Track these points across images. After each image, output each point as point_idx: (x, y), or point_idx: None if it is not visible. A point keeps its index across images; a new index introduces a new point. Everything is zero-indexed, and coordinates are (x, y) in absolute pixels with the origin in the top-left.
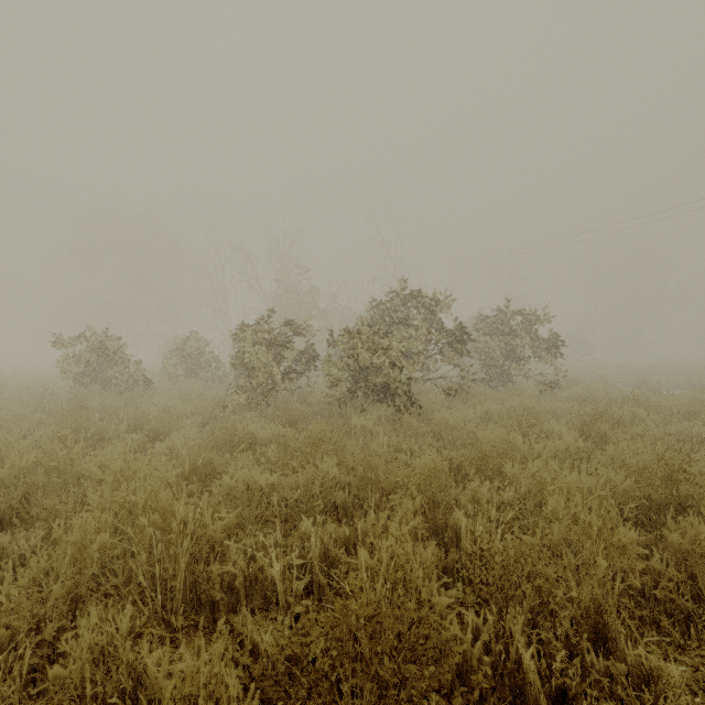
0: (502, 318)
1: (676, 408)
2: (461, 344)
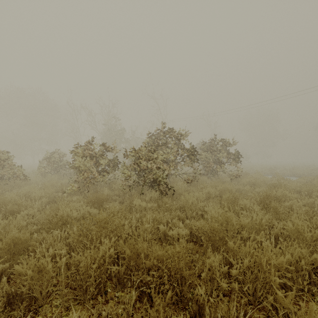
0: (213, 143)
1: (299, 188)
2: (193, 156)
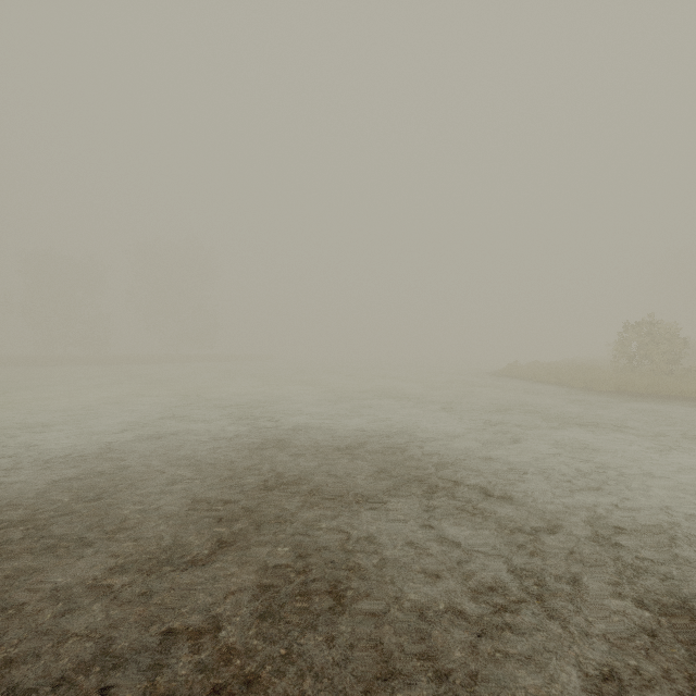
0: None
1: None
2: None
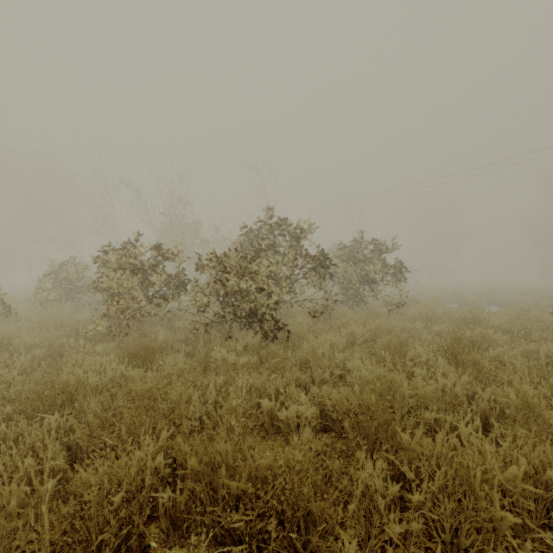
0: (357, 248)
1: (508, 325)
2: (324, 269)
